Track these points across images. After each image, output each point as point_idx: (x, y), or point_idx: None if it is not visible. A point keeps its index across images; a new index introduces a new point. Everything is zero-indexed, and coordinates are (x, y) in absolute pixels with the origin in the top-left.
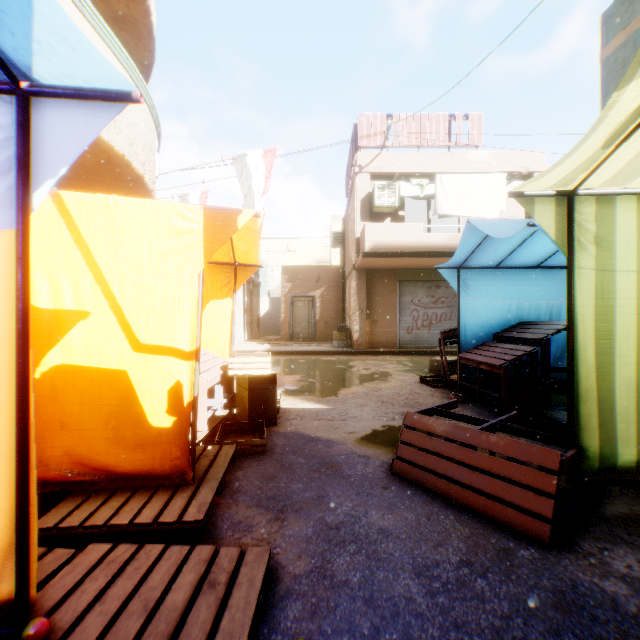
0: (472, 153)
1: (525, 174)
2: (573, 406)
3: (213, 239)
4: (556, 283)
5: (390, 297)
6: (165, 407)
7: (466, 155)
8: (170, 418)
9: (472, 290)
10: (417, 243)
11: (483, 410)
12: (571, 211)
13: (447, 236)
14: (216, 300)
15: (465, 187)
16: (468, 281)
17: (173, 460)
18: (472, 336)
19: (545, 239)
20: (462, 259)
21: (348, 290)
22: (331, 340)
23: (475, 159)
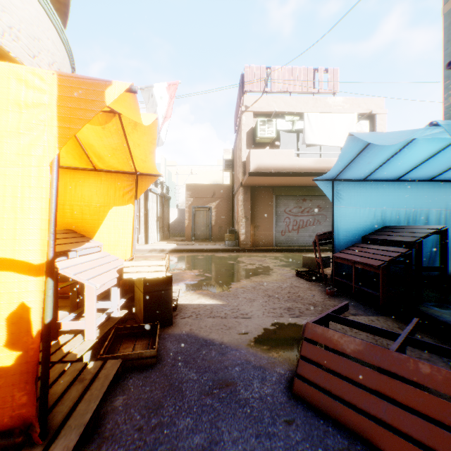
0: (330, 98)
1: (369, 115)
2: None
3: (71, 117)
4: (412, 194)
5: (268, 208)
6: (3, 339)
7: (326, 100)
8: (12, 353)
9: (344, 199)
10: (290, 165)
11: (358, 304)
12: None
13: (313, 160)
14: (118, 206)
15: (326, 123)
16: (340, 191)
17: (17, 408)
18: (344, 238)
19: (413, 153)
20: (337, 172)
21: (236, 202)
22: (223, 240)
23: (333, 103)
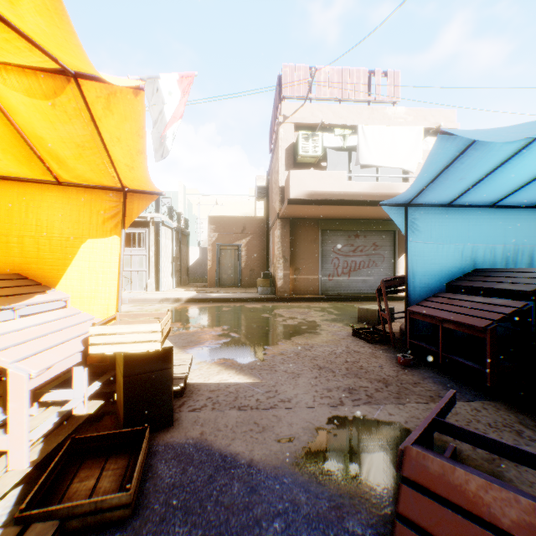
0: (390, 108)
1: (437, 131)
2: None
3: None
4: (512, 224)
5: (312, 245)
6: None
7: (384, 110)
8: None
9: (421, 231)
10: (341, 191)
11: (446, 379)
12: None
13: (370, 185)
14: (96, 238)
15: (386, 138)
16: (417, 221)
17: None
18: (421, 285)
19: (525, 164)
20: (414, 193)
21: (272, 239)
22: (256, 286)
23: (393, 114)
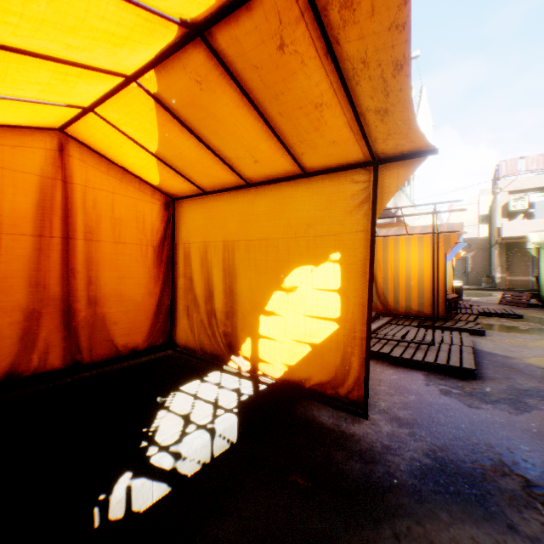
0: None
1: None
2: (538, 288)
3: (455, 258)
4: None
5: (523, 258)
6: None
7: None
8: None
9: None
10: (538, 230)
11: None
12: (537, 251)
13: None
14: None
15: None
16: None
17: None
18: None
19: None
20: None
21: (492, 254)
22: (479, 284)
23: None
